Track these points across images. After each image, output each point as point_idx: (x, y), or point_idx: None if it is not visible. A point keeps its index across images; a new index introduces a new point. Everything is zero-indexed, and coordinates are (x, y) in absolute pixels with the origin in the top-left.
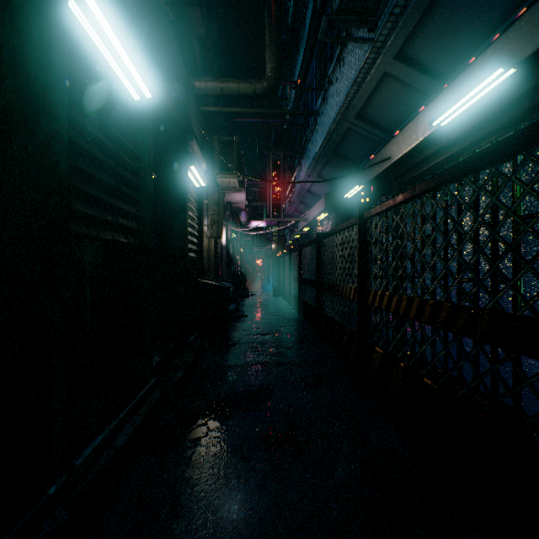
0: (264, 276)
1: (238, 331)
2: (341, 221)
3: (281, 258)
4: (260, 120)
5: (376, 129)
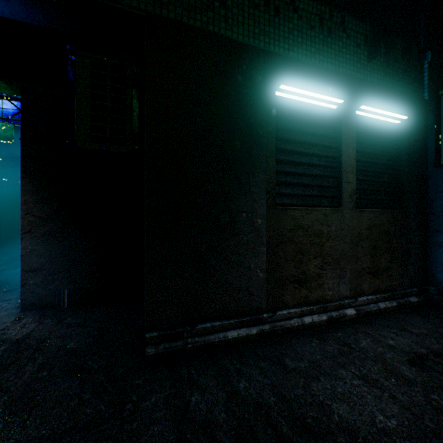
0: None
1: None
2: None
3: None
4: None
5: None
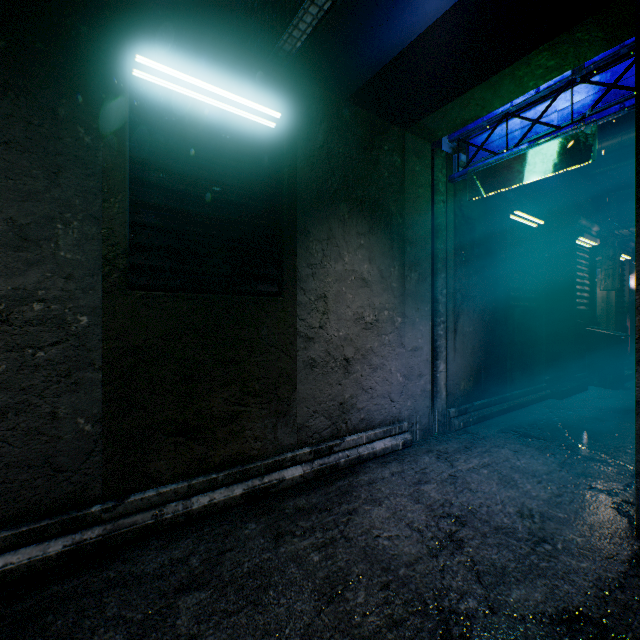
0: None
1: None
2: None
3: None
4: None
5: None
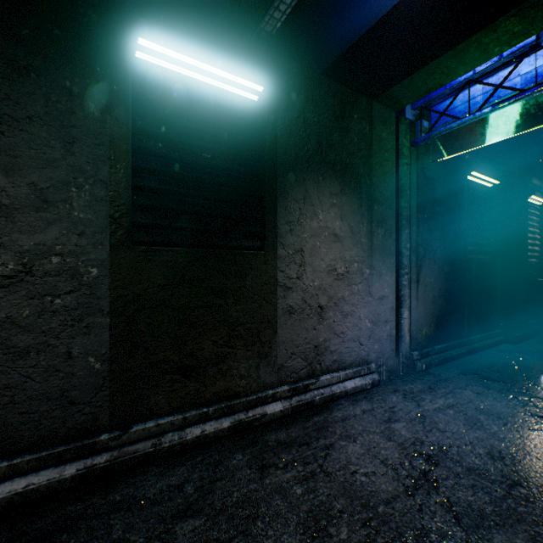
0: None
1: None
2: None
3: None
4: None
5: None
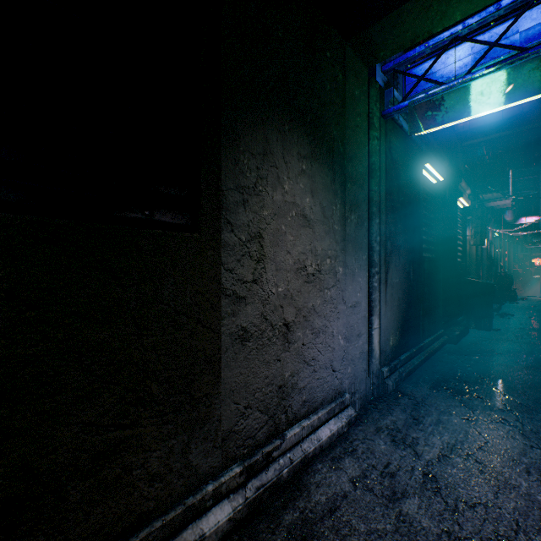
0: None
1: (501, 323)
2: None
3: None
4: None
5: None
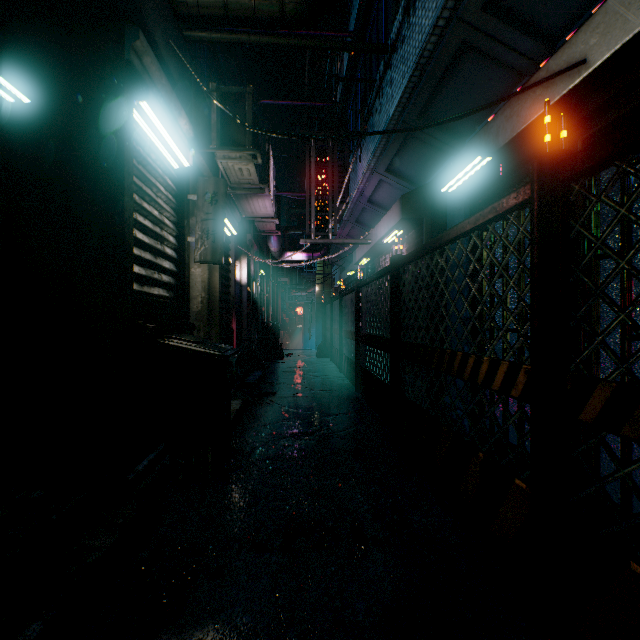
0: (306, 329)
1: (255, 427)
2: (427, 240)
3: (328, 304)
4: (298, 102)
5: (523, 33)
